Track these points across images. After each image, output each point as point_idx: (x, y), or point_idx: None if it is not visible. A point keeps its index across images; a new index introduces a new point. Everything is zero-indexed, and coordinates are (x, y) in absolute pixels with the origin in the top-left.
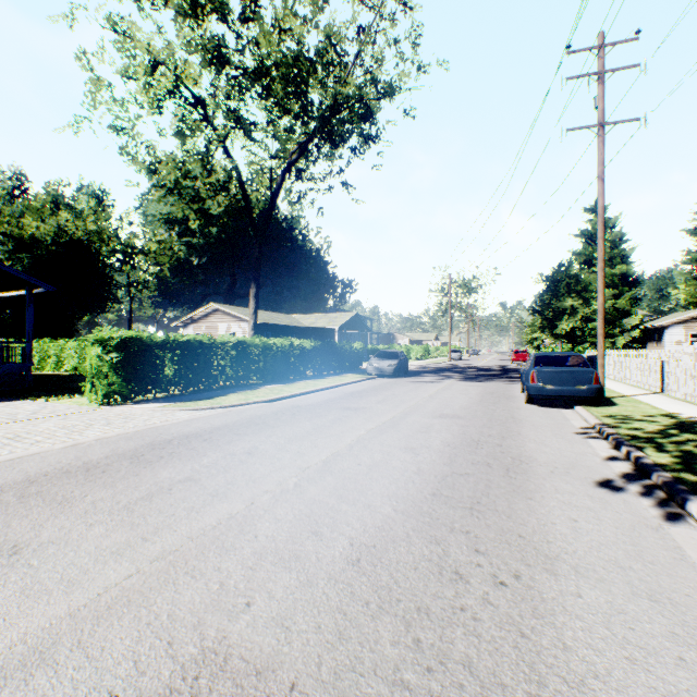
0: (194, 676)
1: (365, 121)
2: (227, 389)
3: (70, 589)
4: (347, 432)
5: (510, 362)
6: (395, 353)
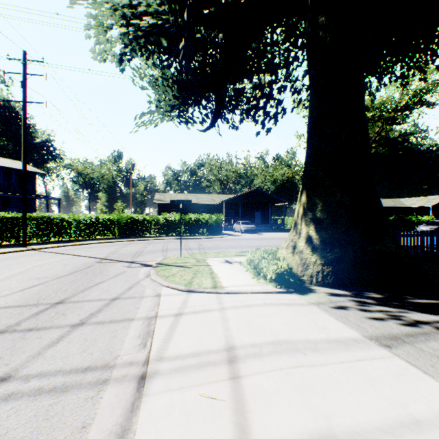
0: None
1: (418, 105)
2: None
3: None
4: None
5: None
6: None
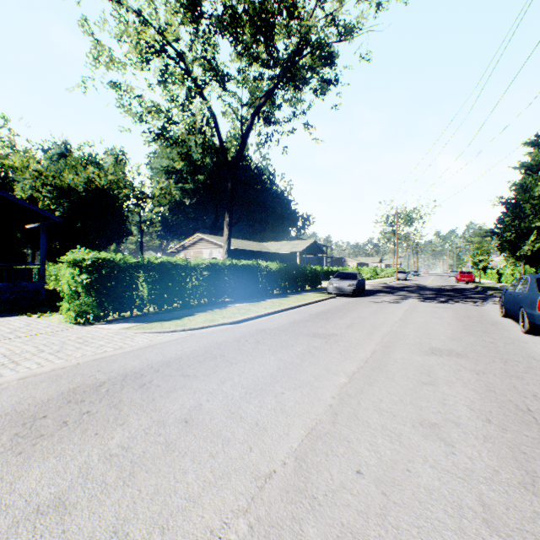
0: None
1: (325, 63)
2: (198, 307)
3: None
4: (323, 379)
5: (453, 282)
6: (354, 274)
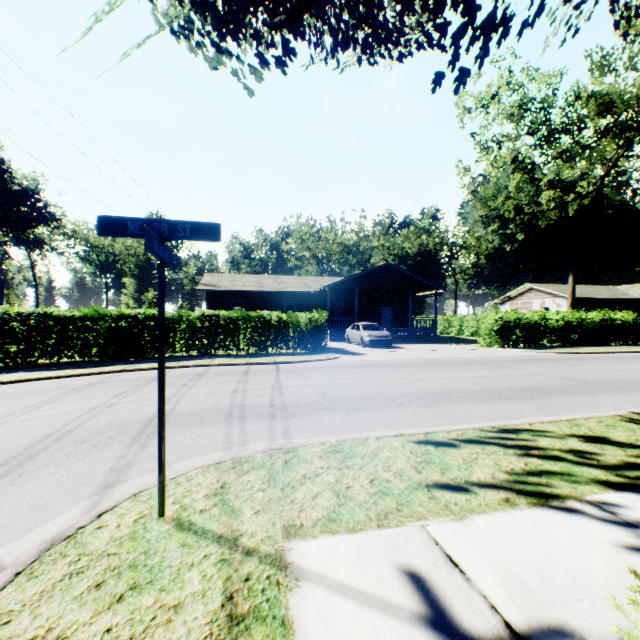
0: (571, 378)
1: None
2: (551, 346)
3: (535, 371)
4: (638, 366)
5: None
6: None
